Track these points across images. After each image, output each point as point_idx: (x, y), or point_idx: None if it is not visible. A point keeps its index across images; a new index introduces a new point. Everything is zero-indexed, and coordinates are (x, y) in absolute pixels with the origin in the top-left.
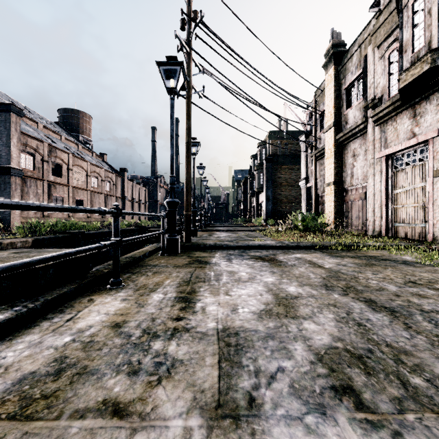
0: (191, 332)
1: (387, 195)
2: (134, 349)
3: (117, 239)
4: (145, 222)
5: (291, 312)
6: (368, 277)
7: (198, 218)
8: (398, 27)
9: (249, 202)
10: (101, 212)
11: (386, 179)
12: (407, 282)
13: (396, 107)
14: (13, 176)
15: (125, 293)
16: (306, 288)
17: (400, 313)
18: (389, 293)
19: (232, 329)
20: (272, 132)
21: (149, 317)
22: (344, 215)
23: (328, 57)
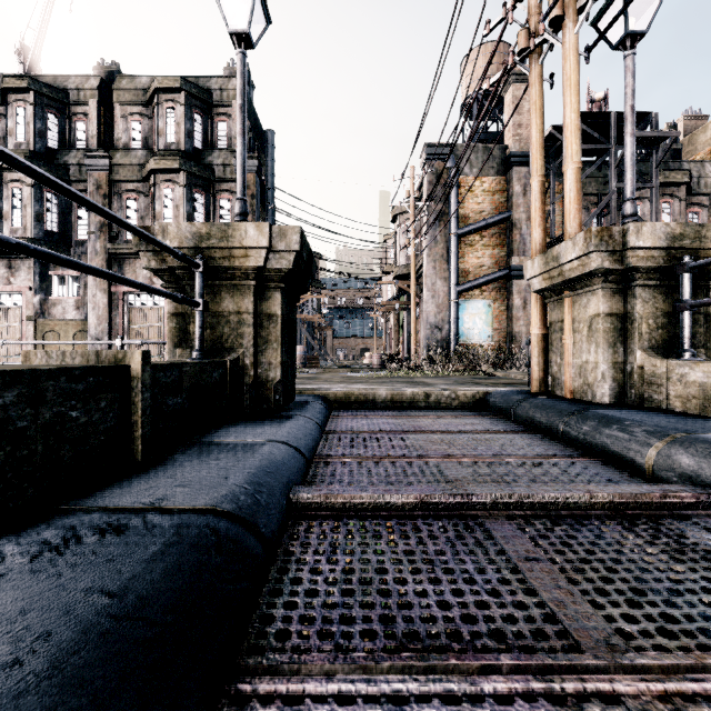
0: None
1: None
2: None
3: None
4: None
5: None
6: None
7: None
8: None
9: None
10: None
11: None
12: None
13: None
14: None
15: None
16: None
17: None
18: None
19: None
20: None
21: None
22: None
23: None
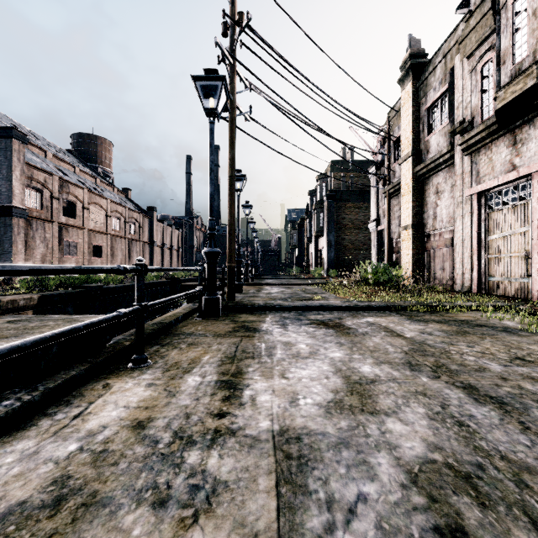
0: (237, 436)
1: (480, 242)
2: (161, 463)
3: (141, 303)
4: (178, 273)
5: (369, 404)
6: (462, 351)
7: (244, 269)
8: (493, 32)
9: (306, 248)
10: (120, 272)
11: (478, 222)
12: (514, 358)
13: (491, 132)
14: (15, 217)
15: (151, 376)
16: (384, 367)
17: (511, 405)
18: (492, 376)
19: (292, 431)
20: (335, 162)
21: (182, 413)
22: (425, 265)
23: (404, 70)
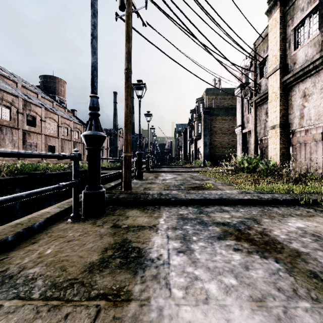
0: None
1: None
2: None
3: None
4: (105, 164)
5: None
6: None
7: (146, 160)
8: None
9: (188, 148)
10: None
11: None
12: None
13: None
14: None
15: None
16: None
17: None
18: None
19: None
20: (208, 89)
21: None
22: (290, 157)
23: (272, 1)
